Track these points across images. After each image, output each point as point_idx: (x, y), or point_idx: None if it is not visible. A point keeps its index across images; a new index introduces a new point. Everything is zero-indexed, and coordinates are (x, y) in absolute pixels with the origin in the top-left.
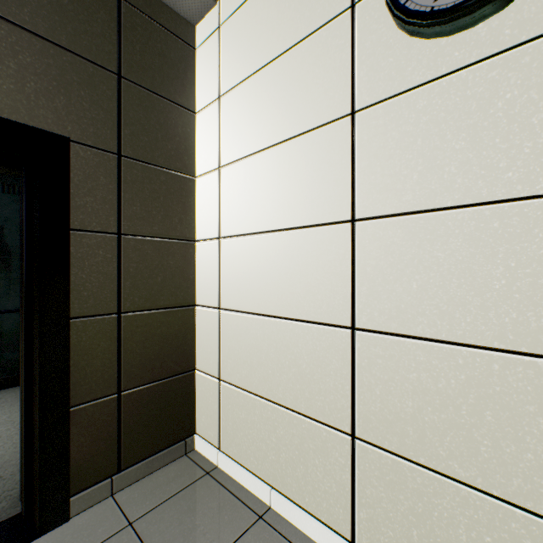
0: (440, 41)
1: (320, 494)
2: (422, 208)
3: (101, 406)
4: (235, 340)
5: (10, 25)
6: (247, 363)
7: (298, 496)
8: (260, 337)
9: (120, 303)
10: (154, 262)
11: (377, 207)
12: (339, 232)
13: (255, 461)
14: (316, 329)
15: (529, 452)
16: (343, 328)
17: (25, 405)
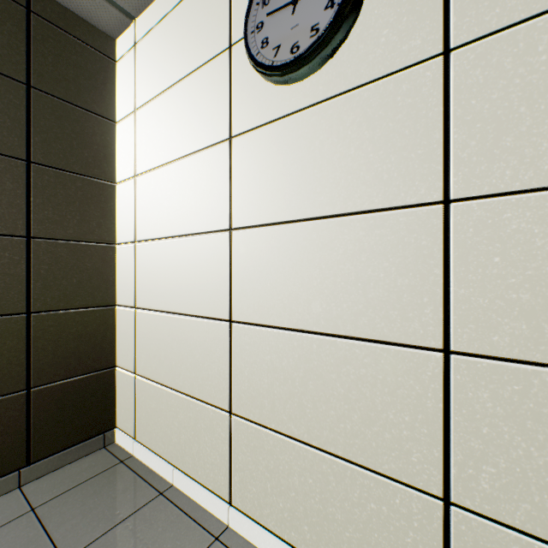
0: (284, 88)
1: (209, 466)
2: (273, 221)
3: (7, 402)
4: (147, 337)
5: None
6: (156, 357)
7: (193, 471)
8: (166, 332)
9: (29, 303)
10: (69, 264)
11: (246, 219)
12: (222, 239)
13: (163, 445)
14: (206, 323)
15: (332, 409)
16: (224, 321)
17: None
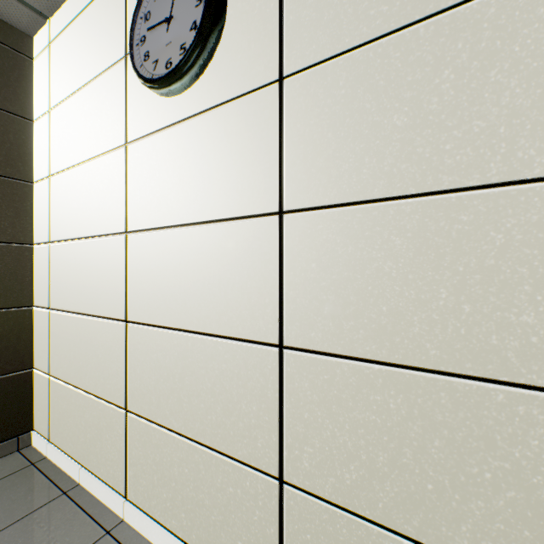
0: (167, 100)
1: (109, 463)
2: (159, 226)
3: None
4: (60, 337)
5: None
6: (67, 358)
7: (97, 469)
8: (75, 333)
9: None
10: None
11: (138, 223)
12: (119, 242)
13: (72, 445)
14: (107, 323)
15: (202, 403)
16: (121, 322)
17: None
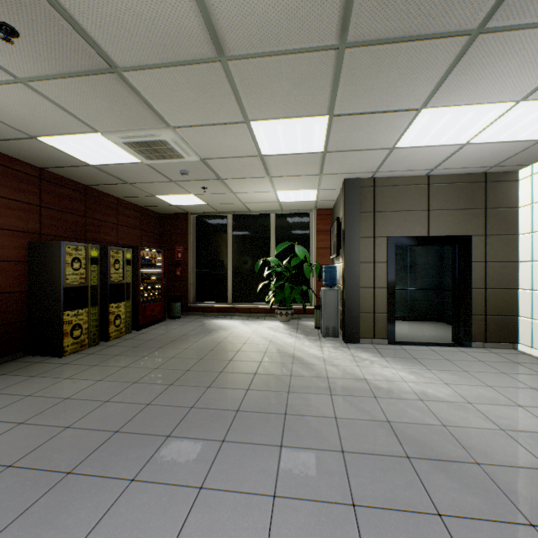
0: None
1: None
2: None
3: (479, 318)
4: None
5: (456, 210)
6: None
7: None
8: None
9: (485, 285)
10: (498, 271)
11: None
12: None
13: None
14: None
15: None
16: None
17: (456, 312)
